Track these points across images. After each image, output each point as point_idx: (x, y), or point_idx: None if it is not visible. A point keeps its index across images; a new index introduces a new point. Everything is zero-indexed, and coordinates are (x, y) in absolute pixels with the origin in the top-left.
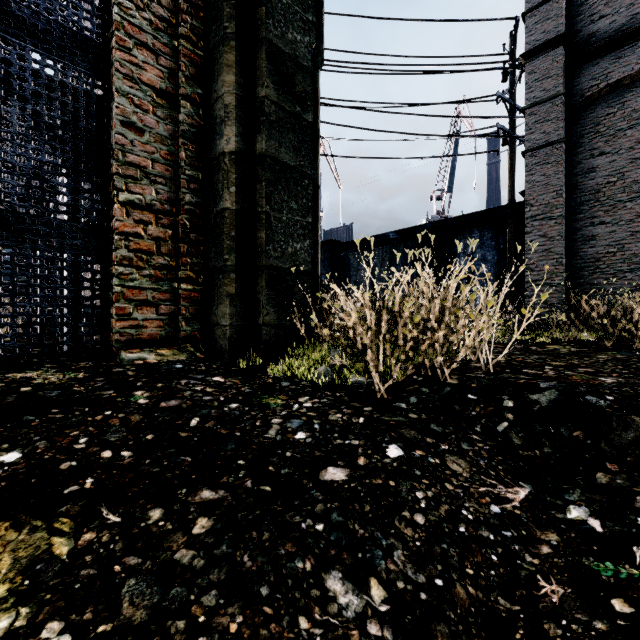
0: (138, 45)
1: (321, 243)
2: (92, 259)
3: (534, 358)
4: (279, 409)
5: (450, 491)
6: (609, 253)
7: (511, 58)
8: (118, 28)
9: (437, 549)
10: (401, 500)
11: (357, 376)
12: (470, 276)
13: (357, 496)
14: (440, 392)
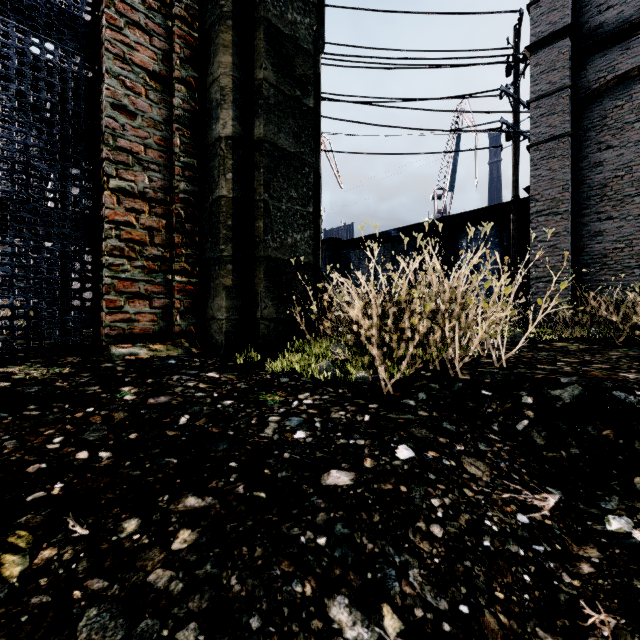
0: (130, 24)
1: (322, 241)
2: (81, 249)
3: (544, 355)
4: (277, 406)
5: (470, 498)
6: (617, 249)
7: (515, 52)
8: (108, 5)
9: (459, 567)
10: (415, 508)
11: (361, 371)
12: (481, 265)
13: (364, 504)
14: (451, 388)
